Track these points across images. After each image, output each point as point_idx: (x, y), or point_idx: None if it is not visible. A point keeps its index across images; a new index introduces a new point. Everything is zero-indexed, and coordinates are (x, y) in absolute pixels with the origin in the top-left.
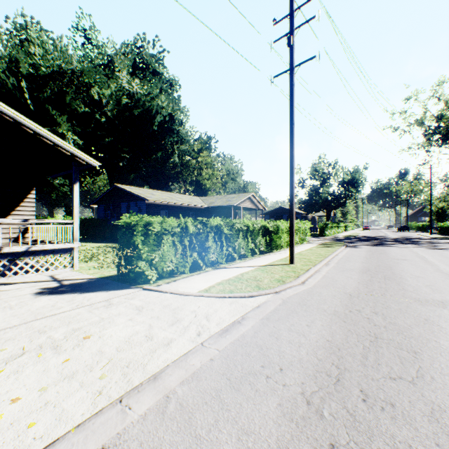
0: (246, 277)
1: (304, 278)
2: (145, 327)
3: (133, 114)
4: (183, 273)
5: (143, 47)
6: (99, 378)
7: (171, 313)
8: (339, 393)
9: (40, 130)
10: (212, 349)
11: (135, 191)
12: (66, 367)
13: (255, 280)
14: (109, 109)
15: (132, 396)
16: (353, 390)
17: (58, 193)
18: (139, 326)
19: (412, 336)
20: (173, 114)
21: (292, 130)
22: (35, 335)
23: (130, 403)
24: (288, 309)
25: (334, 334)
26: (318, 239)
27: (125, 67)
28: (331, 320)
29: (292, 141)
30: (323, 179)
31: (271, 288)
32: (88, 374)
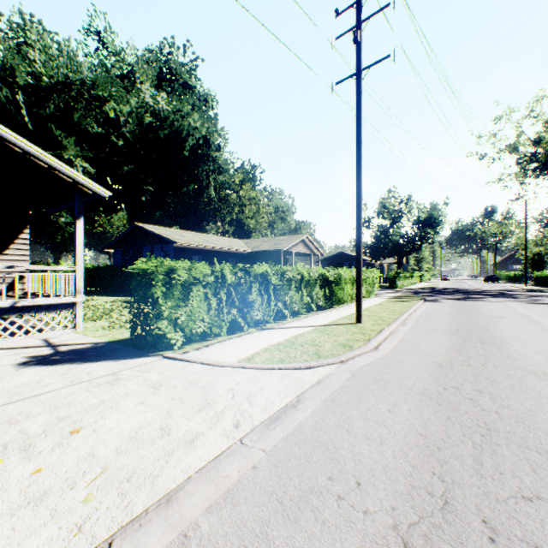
0: (301, 341)
1: (376, 342)
2: (161, 415)
3: (159, 137)
4: (219, 335)
5: (171, 54)
6: (82, 501)
7: (199, 392)
8: (451, 526)
9: (30, 147)
10: (256, 450)
11: (160, 232)
12: (36, 482)
13: (313, 345)
14: (128, 129)
15: (130, 534)
16: (473, 521)
17: (64, 235)
18: (152, 413)
19: (538, 426)
20: (209, 137)
21: (359, 150)
22: (2, 428)
23: (124, 547)
24: (360, 385)
25: (429, 425)
26: (388, 292)
27: (148, 78)
28: (421, 403)
29: (360, 165)
30: (393, 217)
31: (334, 356)
32: (67, 495)
